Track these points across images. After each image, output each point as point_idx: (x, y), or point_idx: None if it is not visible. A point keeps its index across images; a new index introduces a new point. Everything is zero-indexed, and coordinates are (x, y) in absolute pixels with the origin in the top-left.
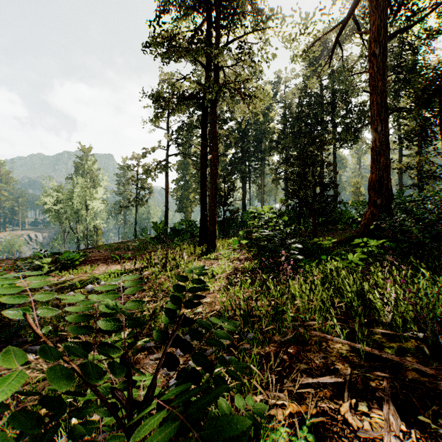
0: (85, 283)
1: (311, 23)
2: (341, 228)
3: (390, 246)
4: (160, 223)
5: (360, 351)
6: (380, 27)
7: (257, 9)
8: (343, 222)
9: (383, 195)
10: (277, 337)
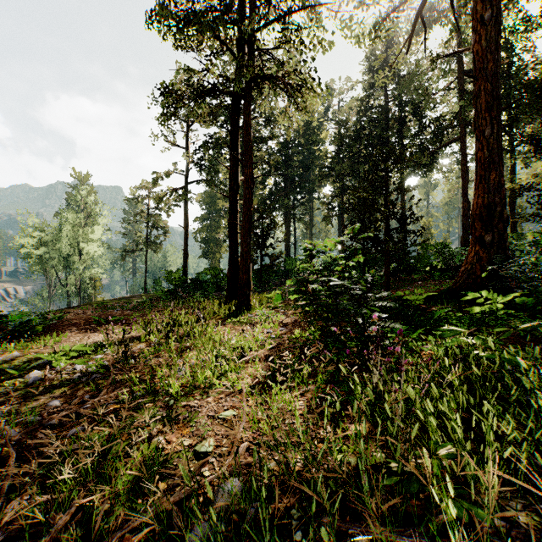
0: (33, 367)
1: None
2: (417, 278)
3: (524, 304)
4: (176, 272)
5: None
6: None
7: None
8: (419, 269)
9: (495, 227)
10: None
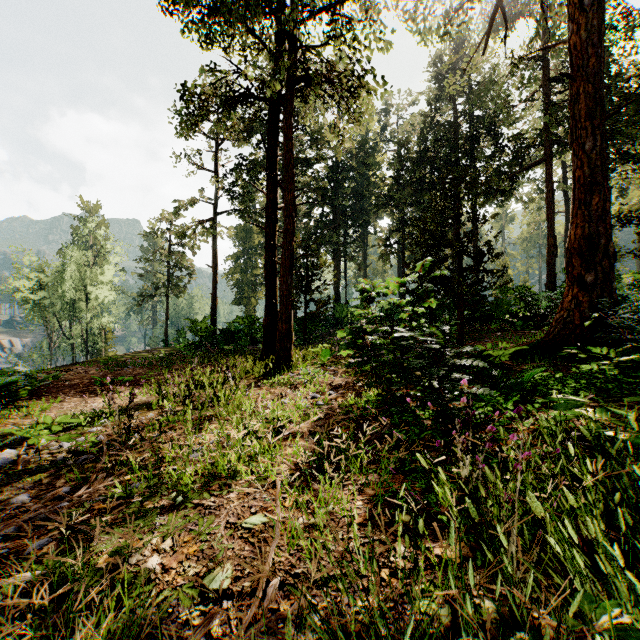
0: (7, 444)
1: None
2: (494, 328)
3: None
4: (202, 321)
5: None
6: None
7: None
8: (497, 318)
9: (598, 264)
10: None
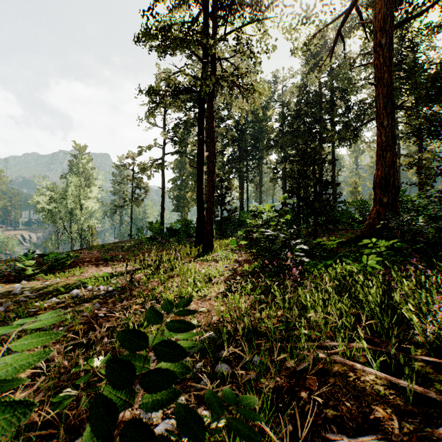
0: (71, 287)
1: (313, 14)
2: (341, 228)
3: (401, 247)
4: (156, 223)
5: (401, 387)
6: (386, 15)
7: (255, 0)
8: (343, 221)
9: (390, 192)
10: (289, 361)
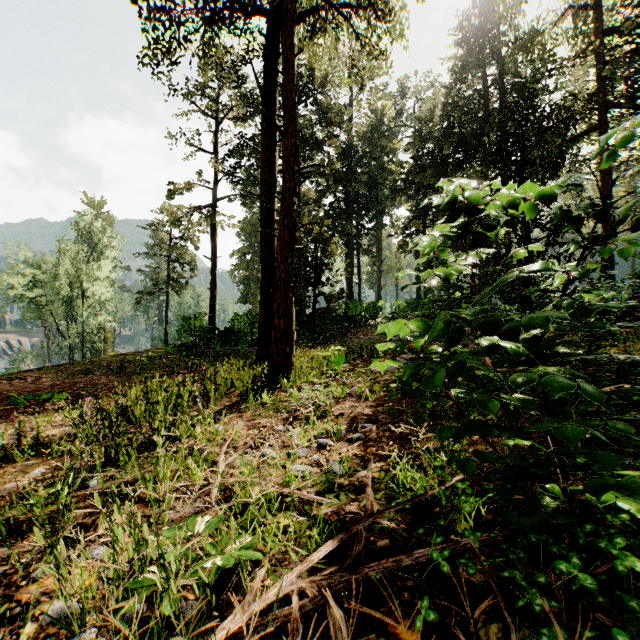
0: None
1: None
2: None
3: None
4: (196, 318)
5: None
6: None
7: None
8: None
9: None
10: None
